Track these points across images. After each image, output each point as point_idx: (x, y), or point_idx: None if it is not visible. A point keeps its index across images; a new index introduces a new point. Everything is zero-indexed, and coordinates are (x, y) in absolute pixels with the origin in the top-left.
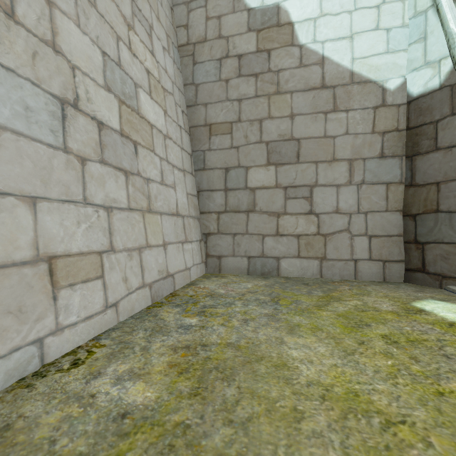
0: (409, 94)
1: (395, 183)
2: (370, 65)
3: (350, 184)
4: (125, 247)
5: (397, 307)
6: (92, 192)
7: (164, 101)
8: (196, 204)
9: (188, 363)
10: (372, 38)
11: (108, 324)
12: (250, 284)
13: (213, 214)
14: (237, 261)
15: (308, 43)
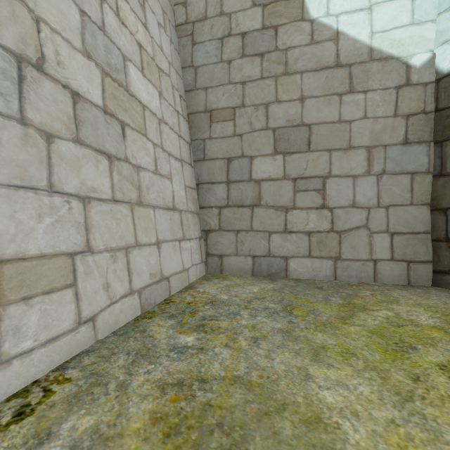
0: (438, 71)
1: (421, 173)
2: (391, 40)
3: (368, 174)
4: (106, 247)
5: (439, 320)
6: (62, 178)
7: (159, 81)
8: (195, 198)
9: (179, 415)
10: (394, 8)
11: (81, 345)
12: (256, 288)
13: (214, 208)
14: (240, 260)
15: (320, 17)
